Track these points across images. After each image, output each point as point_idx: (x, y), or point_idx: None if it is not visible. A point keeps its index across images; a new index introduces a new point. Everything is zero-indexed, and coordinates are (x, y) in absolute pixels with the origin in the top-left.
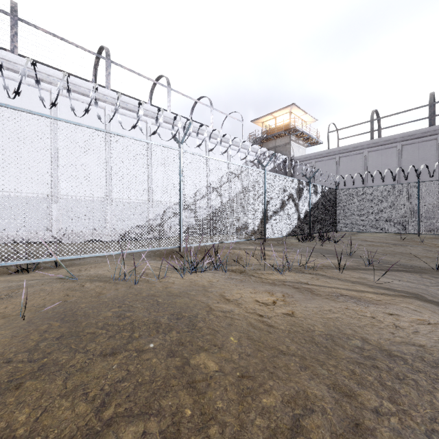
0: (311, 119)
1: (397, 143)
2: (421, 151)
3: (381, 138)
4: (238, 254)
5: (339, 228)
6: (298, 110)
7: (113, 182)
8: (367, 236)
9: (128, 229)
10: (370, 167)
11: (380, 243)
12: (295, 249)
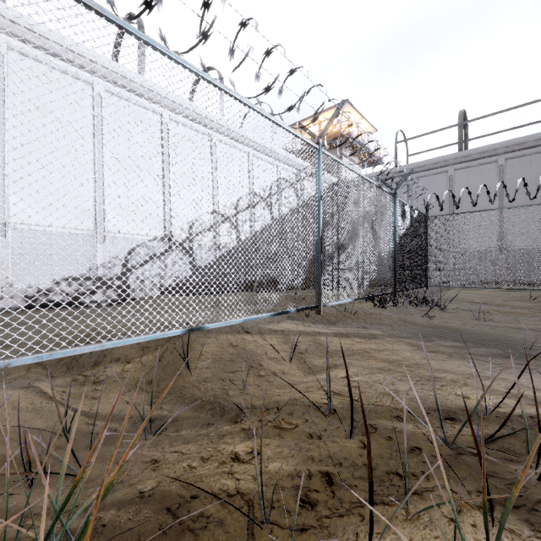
0: (369, 127)
1: (498, 155)
2: (534, 167)
3: (475, 148)
4: (253, 350)
5: (432, 280)
6: (353, 112)
7: (10, 191)
8: (465, 294)
9: (47, 285)
10: (458, 192)
11: (504, 306)
12: (385, 329)
